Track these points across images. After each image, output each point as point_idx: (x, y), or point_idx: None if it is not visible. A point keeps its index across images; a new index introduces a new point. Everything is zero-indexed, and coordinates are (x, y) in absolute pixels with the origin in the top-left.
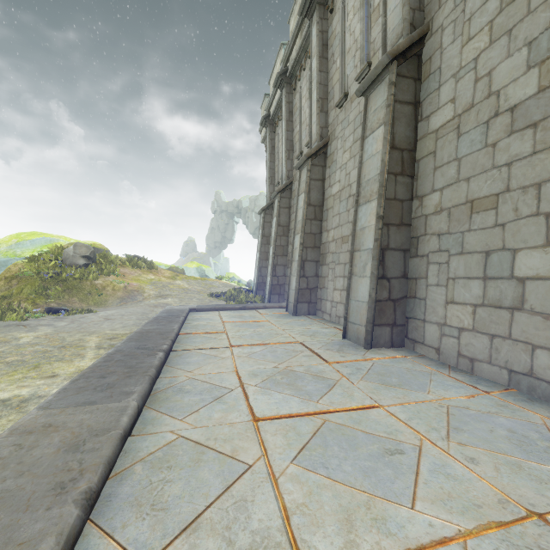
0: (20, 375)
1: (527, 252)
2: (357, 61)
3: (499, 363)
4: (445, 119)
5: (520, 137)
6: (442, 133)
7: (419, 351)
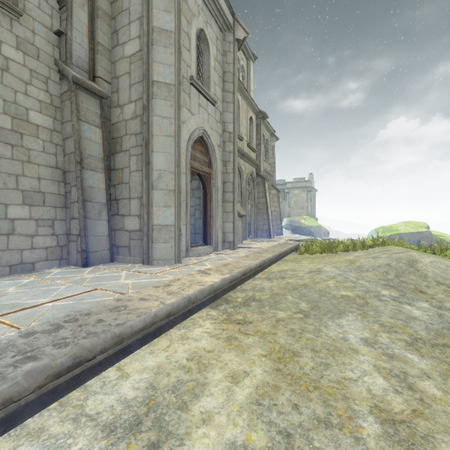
0: None
1: (14, 206)
2: None
3: (3, 265)
4: None
5: (4, 146)
6: None
7: None
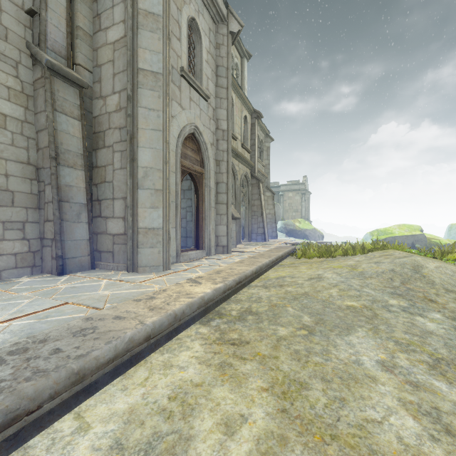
0: None
1: None
2: None
3: None
4: None
5: None
6: None
7: None
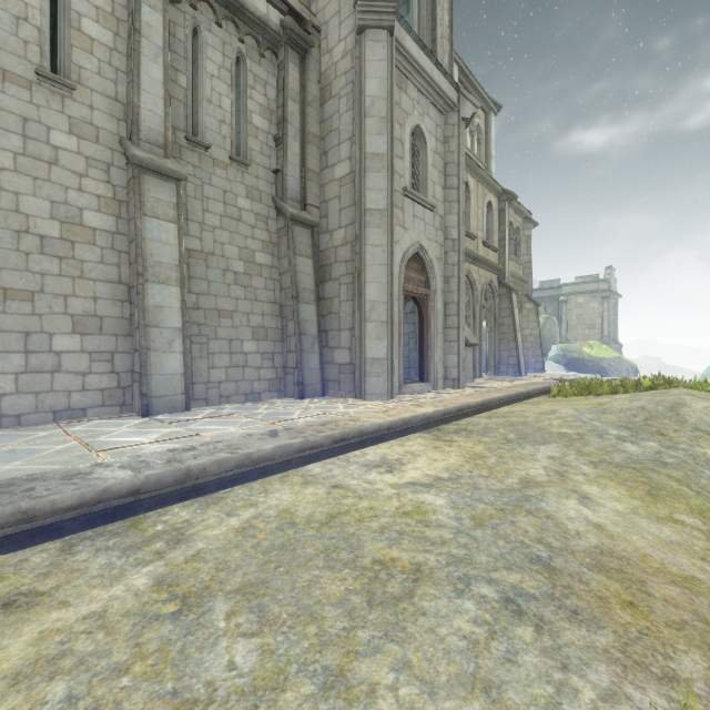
0: (363, 503)
1: (247, 341)
2: (32, 41)
3: (241, 393)
4: (196, 247)
5: (240, 289)
6: (194, 255)
7: (191, 406)
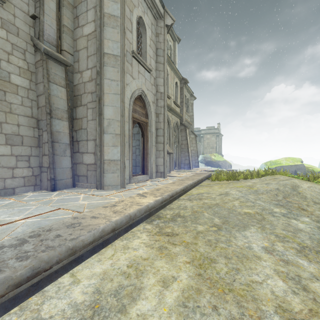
0: None
1: None
2: None
3: None
4: None
5: None
6: None
7: None
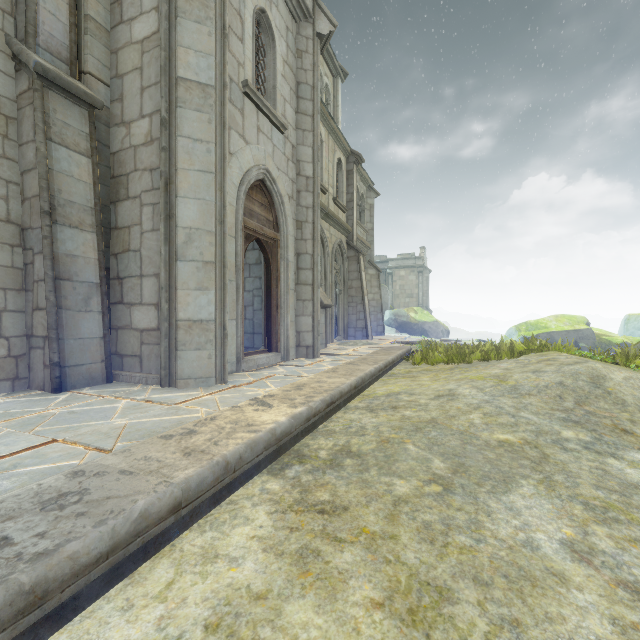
0: None
1: None
2: None
3: None
4: None
5: None
6: None
7: None
